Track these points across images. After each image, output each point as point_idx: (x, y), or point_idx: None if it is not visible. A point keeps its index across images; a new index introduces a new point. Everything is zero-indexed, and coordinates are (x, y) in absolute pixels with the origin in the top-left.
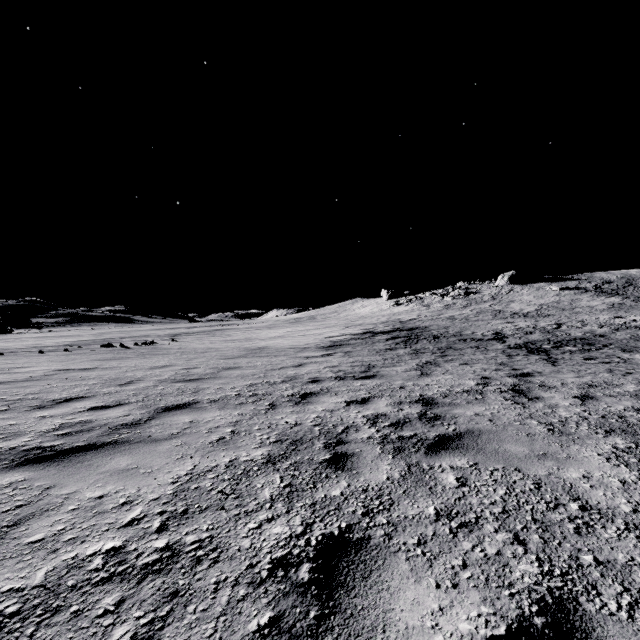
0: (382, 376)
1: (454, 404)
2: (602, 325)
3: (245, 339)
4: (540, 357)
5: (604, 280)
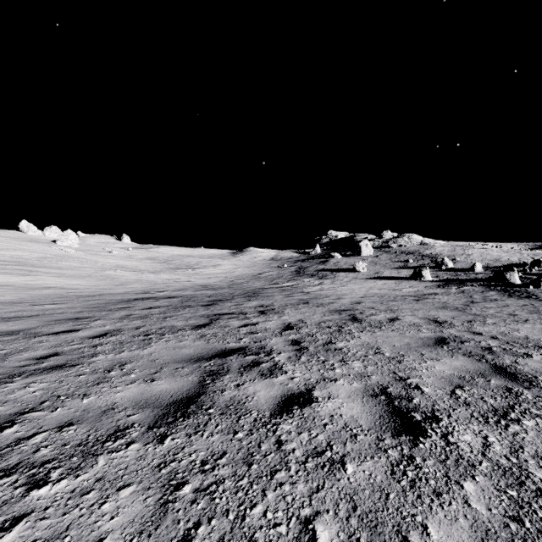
0: None
1: None
2: None
3: None
4: None
5: None
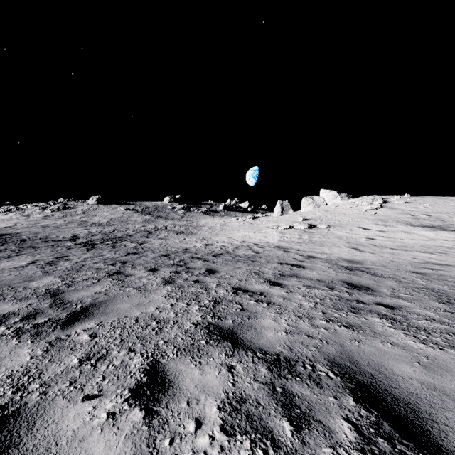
0: None
1: None
2: (135, 230)
3: None
4: (87, 248)
5: (147, 206)
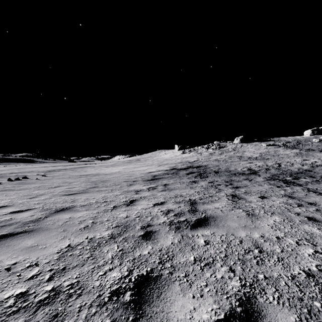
0: (215, 220)
1: None
2: (302, 164)
3: (95, 174)
4: (301, 188)
5: (286, 141)
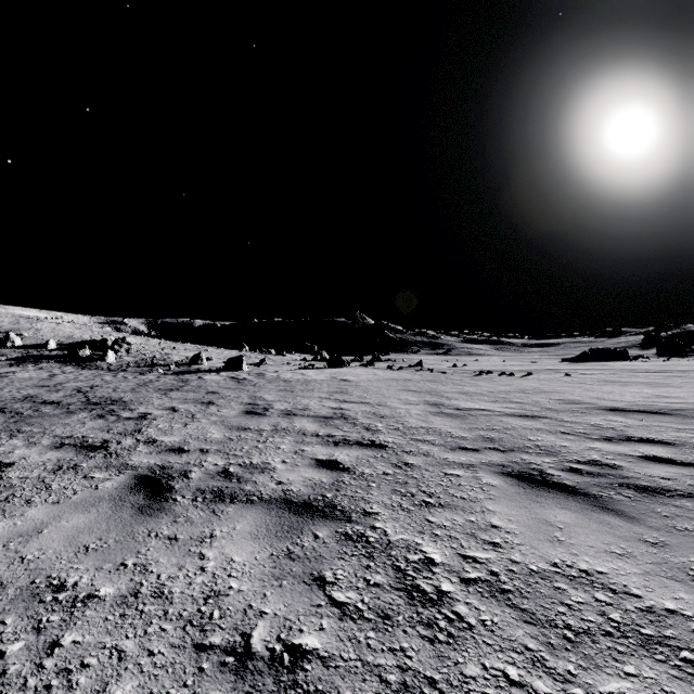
0: (253, 416)
1: (114, 422)
2: None
3: (646, 383)
4: None
5: None
